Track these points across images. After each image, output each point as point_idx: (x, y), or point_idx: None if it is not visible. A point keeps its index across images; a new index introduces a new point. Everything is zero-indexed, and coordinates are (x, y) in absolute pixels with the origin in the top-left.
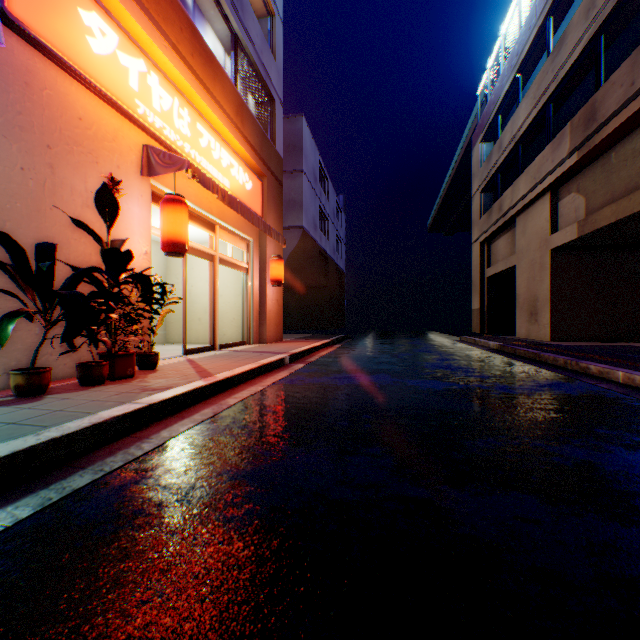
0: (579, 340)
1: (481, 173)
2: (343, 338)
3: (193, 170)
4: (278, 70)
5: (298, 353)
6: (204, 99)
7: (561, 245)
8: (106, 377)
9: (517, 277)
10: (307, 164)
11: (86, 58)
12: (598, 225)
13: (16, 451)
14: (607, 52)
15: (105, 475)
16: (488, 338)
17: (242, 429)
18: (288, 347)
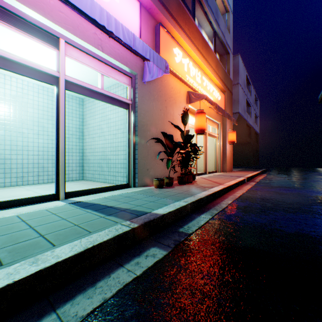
0: None
1: None
2: (264, 171)
3: (207, 98)
4: (230, 38)
5: (248, 177)
6: (205, 65)
7: None
8: (186, 182)
9: None
10: (240, 79)
11: (174, 66)
12: None
13: (196, 200)
14: None
15: (219, 211)
16: None
17: (254, 204)
18: (240, 174)
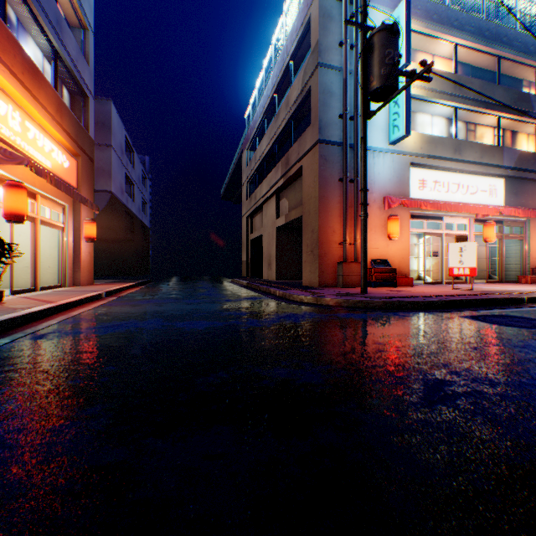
0: (290, 279)
1: (247, 171)
2: (148, 282)
3: (32, 165)
4: (91, 72)
5: (112, 291)
6: (32, 104)
7: (280, 226)
8: None
9: (264, 242)
10: (115, 140)
11: None
12: (291, 219)
13: None
14: (296, 129)
15: (31, 334)
16: (246, 279)
17: (90, 320)
18: (103, 288)
